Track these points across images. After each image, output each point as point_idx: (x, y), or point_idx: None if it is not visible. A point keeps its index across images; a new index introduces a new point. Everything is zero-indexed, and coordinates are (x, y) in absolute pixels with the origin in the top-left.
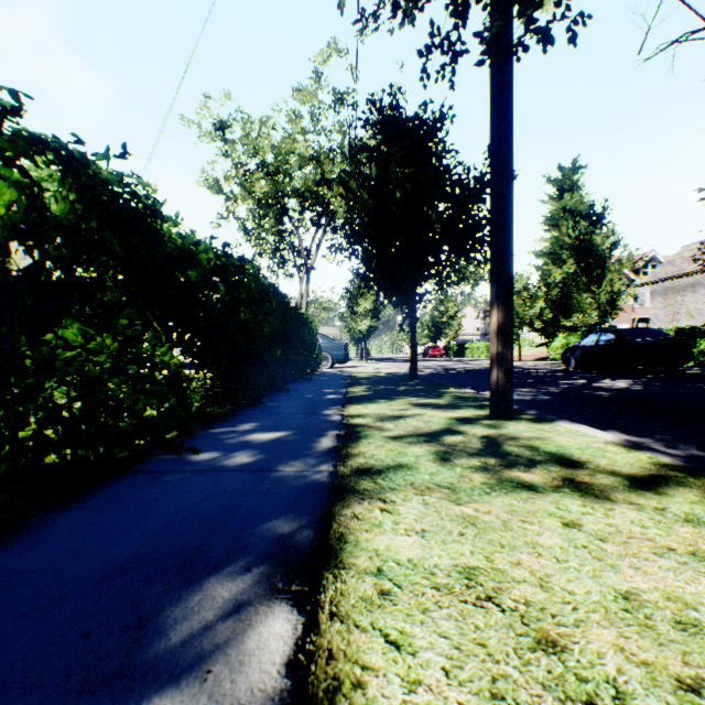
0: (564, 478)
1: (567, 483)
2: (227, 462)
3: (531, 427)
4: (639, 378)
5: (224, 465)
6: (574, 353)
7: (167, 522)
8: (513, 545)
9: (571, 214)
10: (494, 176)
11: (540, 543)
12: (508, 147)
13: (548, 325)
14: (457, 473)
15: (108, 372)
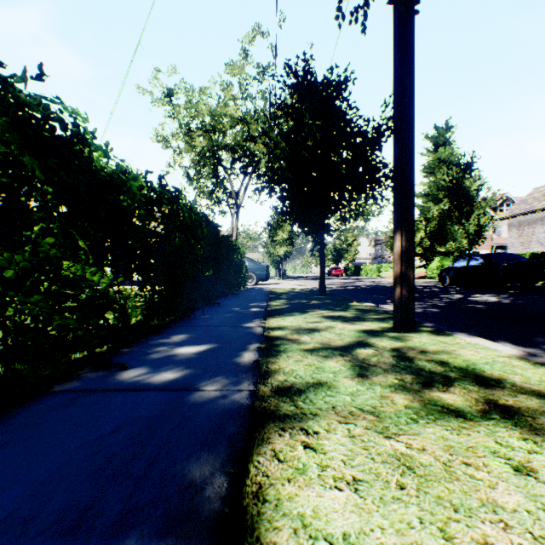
0: (487, 400)
1: (493, 406)
2: (150, 379)
3: (434, 340)
4: (504, 293)
5: (146, 383)
6: (449, 272)
7: (63, 465)
8: (469, 508)
9: (444, 163)
10: (397, 117)
11: (500, 503)
12: (410, 90)
13: (426, 251)
14: (377, 393)
15: (27, 292)
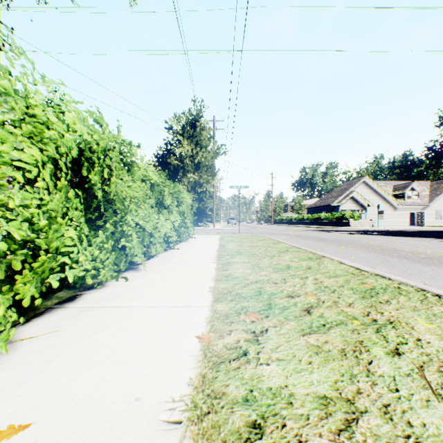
0: None
1: None
2: None
3: None
4: None
5: None
6: None
7: None
8: None
9: None
10: None
11: None
12: None
13: None
14: None
15: None
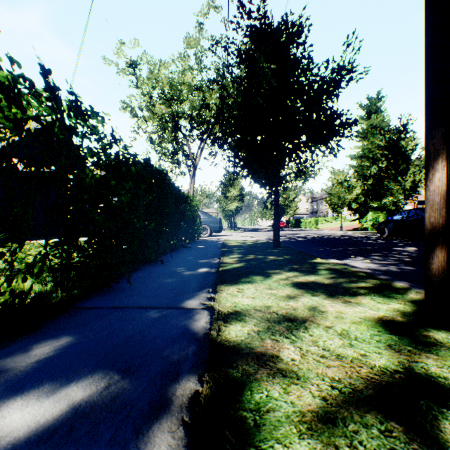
0: None
1: None
2: None
3: None
4: None
5: None
6: (388, 225)
7: None
8: None
9: (376, 129)
10: None
11: None
12: None
13: (359, 206)
14: None
15: None
